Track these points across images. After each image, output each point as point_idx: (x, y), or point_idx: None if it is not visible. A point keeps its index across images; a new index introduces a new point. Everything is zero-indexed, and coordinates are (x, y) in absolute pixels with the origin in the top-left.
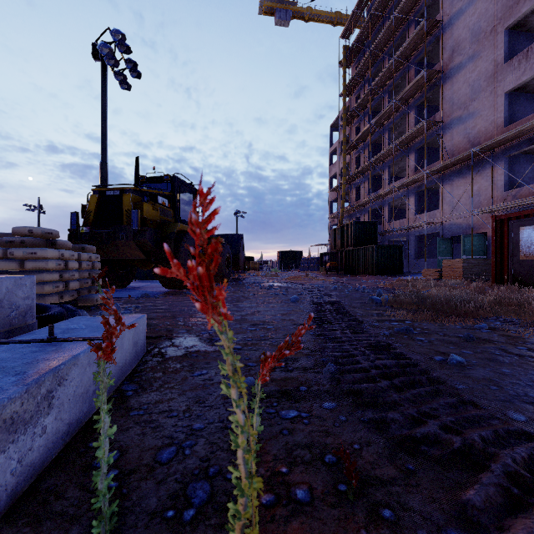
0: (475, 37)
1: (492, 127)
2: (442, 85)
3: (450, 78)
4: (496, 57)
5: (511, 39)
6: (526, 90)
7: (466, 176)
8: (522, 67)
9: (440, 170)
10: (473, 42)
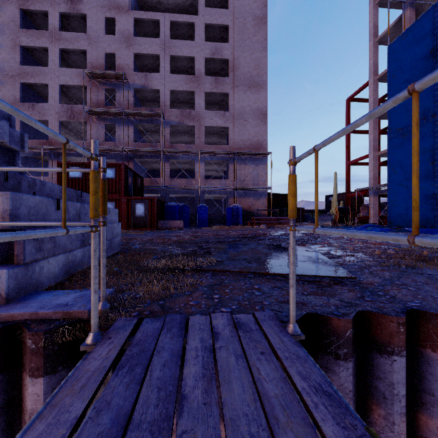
0: (1, 70)
1: None
2: None
3: None
4: (16, 94)
5: (24, 89)
6: None
7: None
8: (31, 111)
9: None
10: None
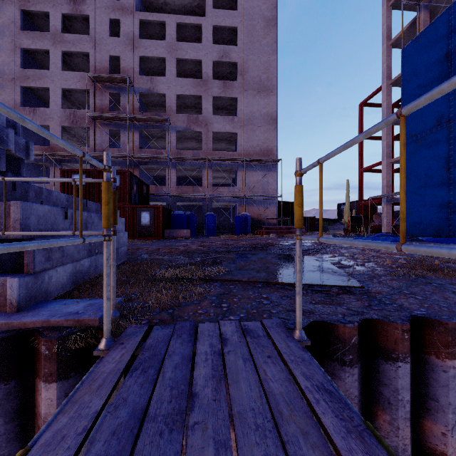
0: (0, 73)
1: None
2: None
3: None
4: (16, 99)
5: (25, 93)
6: None
7: None
8: (32, 116)
9: None
10: None
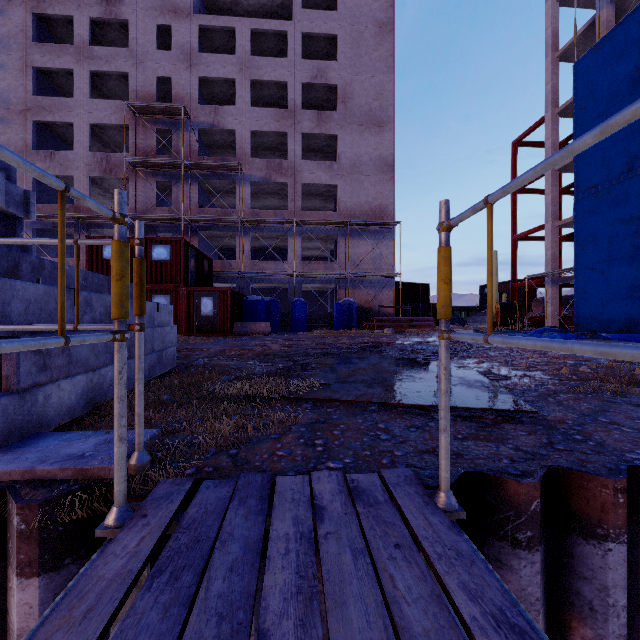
0: (5, 103)
1: None
2: None
3: None
4: (27, 138)
5: (39, 130)
6: None
7: None
8: (48, 163)
9: None
10: (3, 107)
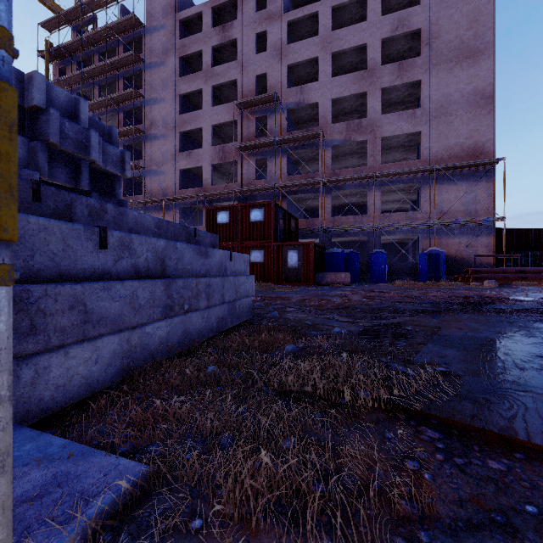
0: (165, 124)
1: (174, 186)
2: (145, 142)
3: (150, 140)
4: (176, 145)
5: (183, 138)
6: (189, 171)
7: (160, 212)
8: (188, 160)
9: (144, 203)
10: (164, 127)
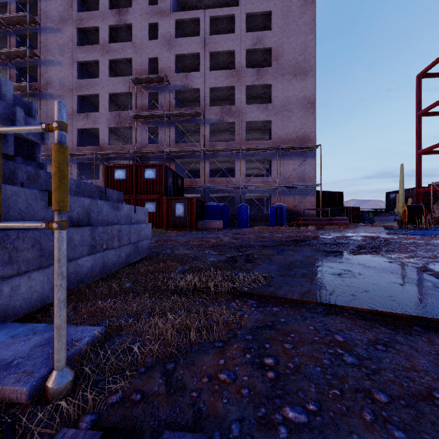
0: (62, 86)
1: (71, 143)
2: (40, 100)
3: (46, 99)
4: (73, 106)
5: (80, 101)
6: (87, 130)
7: None
8: (85, 121)
9: None
10: (61, 88)
